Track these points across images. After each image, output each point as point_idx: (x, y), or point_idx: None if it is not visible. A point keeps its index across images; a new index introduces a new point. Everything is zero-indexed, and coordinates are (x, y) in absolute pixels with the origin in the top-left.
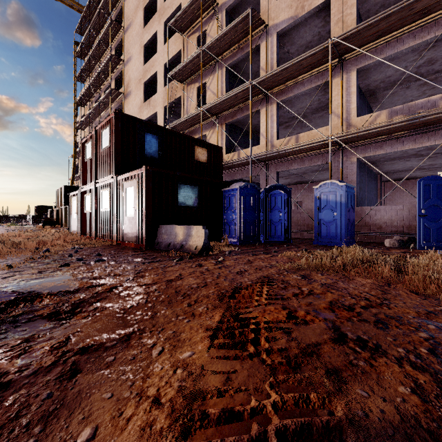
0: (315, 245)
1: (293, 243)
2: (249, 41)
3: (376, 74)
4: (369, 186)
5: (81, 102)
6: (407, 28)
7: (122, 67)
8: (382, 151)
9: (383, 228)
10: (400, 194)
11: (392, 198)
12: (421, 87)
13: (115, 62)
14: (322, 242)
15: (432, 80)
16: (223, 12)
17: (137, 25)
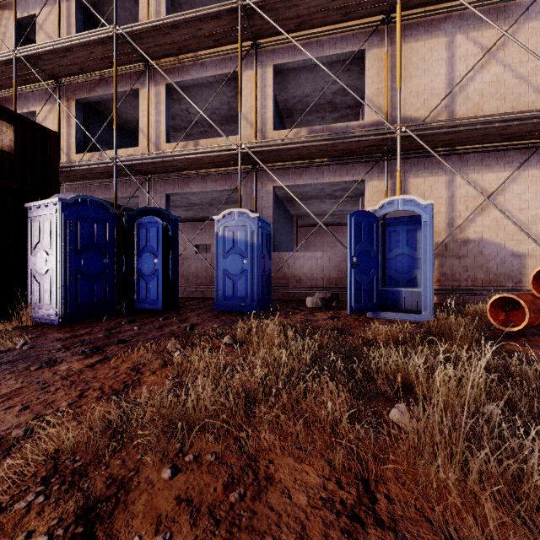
0: (216, 312)
1: (182, 310)
2: None
3: (294, 87)
4: (286, 229)
5: None
6: (328, 29)
7: None
8: (302, 181)
9: (303, 281)
10: (314, 241)
11: (306, 246)
12: (334, 122)
13: None
14: (227, 306)
15: (344, 116)
16: None
17: None
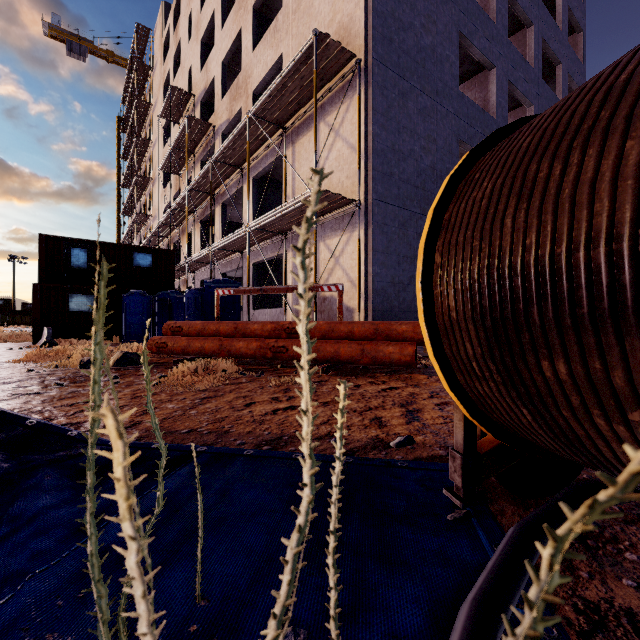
0: None
1: None
2: (210, 138)
3: None
4: None
5: (127, 185)
6: (264, 148)
7: (153, 148)
8: (261, 258)
9: None
10: None
11: None
12: None
13: (145, 144)
14: None
15: None
16: (199, 104)
17: (160, 104)
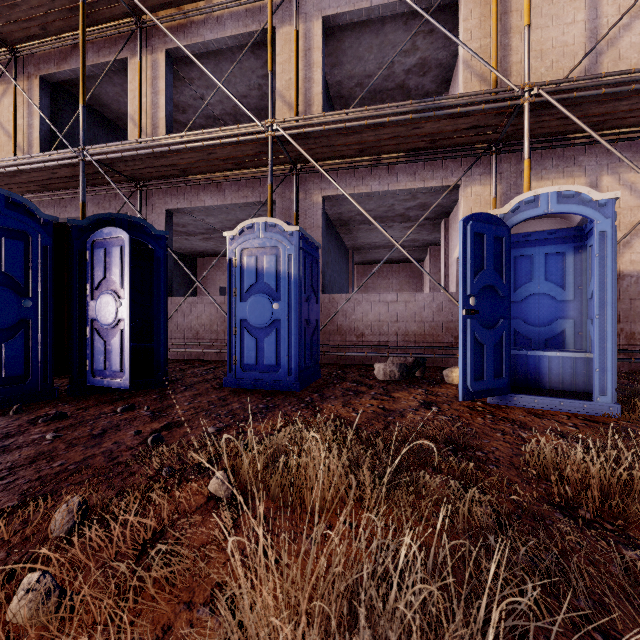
0: (227, 392)
1: (173, 386)
2: None
3: (352, 62)
4: (339, 264)
5: None
6: None
7: None
8: (366, 188)
9: (367, 336)
10: (374, 283)
11: (365, 289)
12: None
13: None
14: (247, 379)
15: None
16: None
17: None
